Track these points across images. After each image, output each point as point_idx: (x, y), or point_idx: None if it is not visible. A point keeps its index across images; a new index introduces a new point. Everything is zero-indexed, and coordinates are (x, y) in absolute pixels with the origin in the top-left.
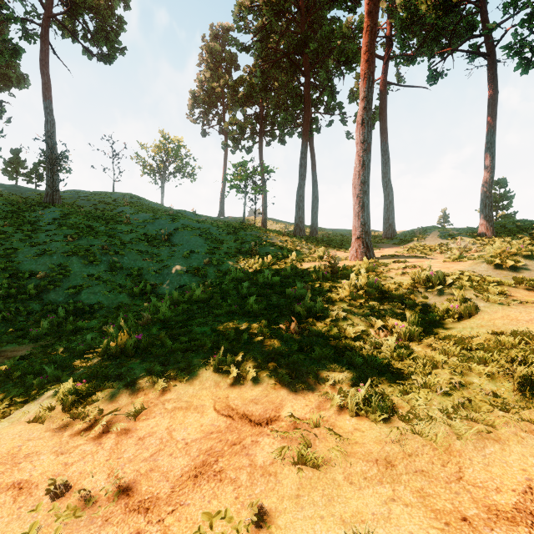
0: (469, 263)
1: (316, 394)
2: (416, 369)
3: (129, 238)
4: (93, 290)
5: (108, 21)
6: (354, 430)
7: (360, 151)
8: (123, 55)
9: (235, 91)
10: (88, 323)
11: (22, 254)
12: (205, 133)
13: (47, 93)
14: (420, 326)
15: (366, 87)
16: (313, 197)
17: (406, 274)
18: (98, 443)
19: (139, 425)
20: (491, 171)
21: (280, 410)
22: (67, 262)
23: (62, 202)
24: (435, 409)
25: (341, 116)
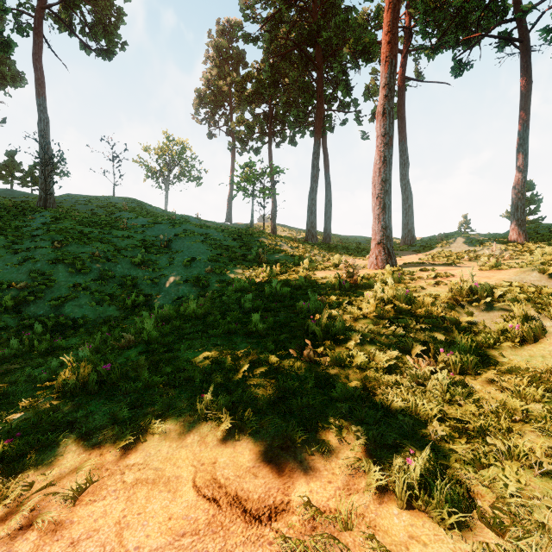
0: (513, 271)
1: (342, 460)
2: (486, 423)
3: (125, 244)
4: (79, 302)
5: (107, 13)
6: (409, 540)
7: (380, 145)
8: (124, 50)
9: (243, 87)
10: (69, 341)
11: (2, 262)
12: (212, 134)
13: (40, 90)
14: (472, 353)
15: (388, 72)
16: (326, 200)
17: (440, 285)
18: (5, 551)
19: (79, 513)
20: (523, 170)
21: (290, 489)
22: (51, 270)
23: (57, 206)
24: (541, 506)
25: (356, 115)
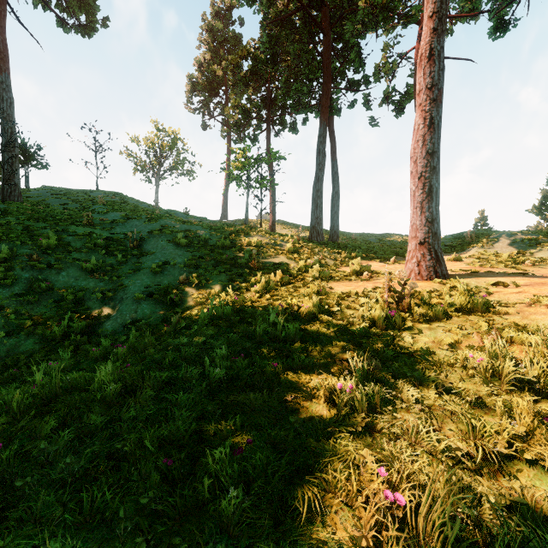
0: None
1: None
2: None
3: (82, 243)
4: None
5: None
6: None
7: (424, 102)
8: (105, 27)
9: (237, 66)
10: None
11: None
12: (206, 125)
13: (2, 65)
14: None
15: None
16: (333, 193)
17: None
18: None
19: None
20: None
21: None
22: None
23: (26, 200)
24: None
25: (364, 98)
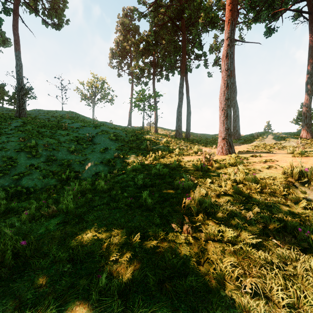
0: None
1: None
2: None
3: (65, 139)
4: (32, 177)
5: (57, 2)
6: None
7: (224, 76)
8: (67, 24)
9: (137, 46)
10: (21, 204)
11: None
12: (120, 74)
13: (17, 47)
14: None
15: (230, 29)
16: (187, 113)
17: (272, 168)
18: None
19: None
20: (310, 93)
21: None
22: (16, 156)
23: (28, 116)
24: None
25: (204, 62)
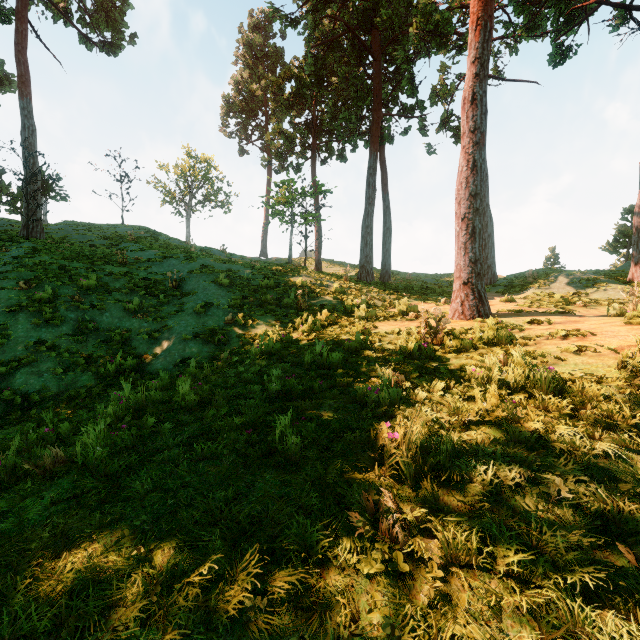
0: None
1: None
2: None
3: (120, 284)
4: (38, 369)
5: None
6: None
7: (468, 145)
8: (133, 44)
9: (279, 88)
10: (6, 432)
11: None
12: (243, 150)
13: (24, 89)
14: None
15: (480, 40)
16: (384, 229)
17: (586, 351)
18: None
19: None
20: None
21: None
22: (8, 321)
23: (48, 237)
24: None
25: (420, 123)
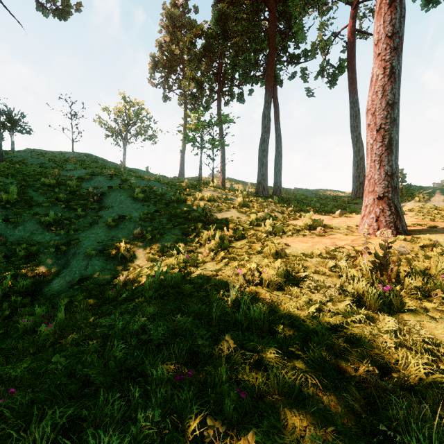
0: None
1: None
2: None
3: (45, 198)
4: None
5: None
6: None
7: (384, 52)
8: (78, 11)
9: (192, 43)
10: None
11: None
12: (166, 97)
13: None
14: None
15: None
16: (276, 153)
17: None
18: None
19: None
20: None
21: None
22: None
23: (9, 160)
24: None
25: (302, 72)
